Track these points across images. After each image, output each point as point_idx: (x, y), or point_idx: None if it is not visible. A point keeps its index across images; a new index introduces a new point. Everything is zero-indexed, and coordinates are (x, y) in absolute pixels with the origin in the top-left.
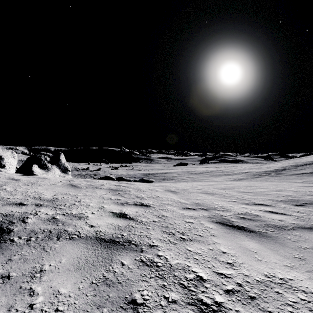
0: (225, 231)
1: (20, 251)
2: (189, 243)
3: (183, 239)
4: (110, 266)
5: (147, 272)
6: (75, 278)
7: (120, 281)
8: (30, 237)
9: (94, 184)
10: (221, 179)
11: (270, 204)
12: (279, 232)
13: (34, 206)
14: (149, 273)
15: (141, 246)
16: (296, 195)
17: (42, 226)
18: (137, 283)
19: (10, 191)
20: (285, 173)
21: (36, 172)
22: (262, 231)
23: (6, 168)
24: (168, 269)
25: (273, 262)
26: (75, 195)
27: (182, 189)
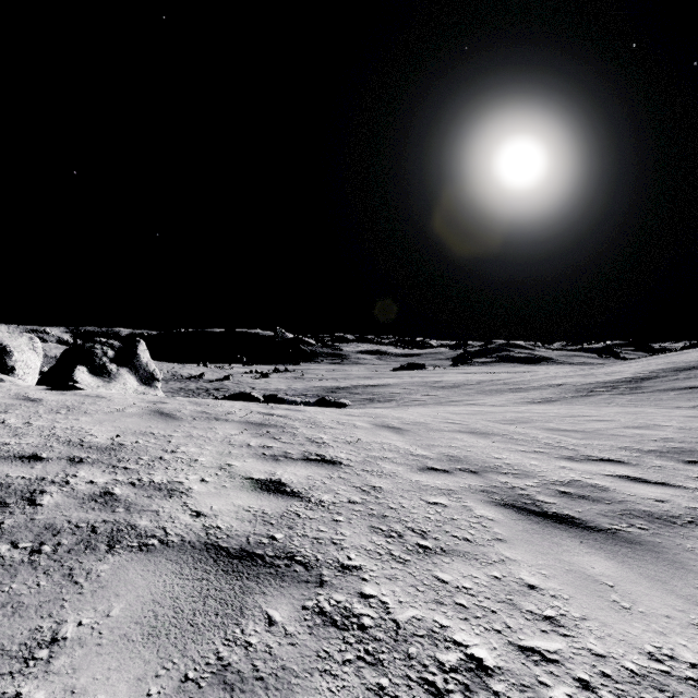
0: (527, 527)
1: (8, 583)
2: (441, 560)
3: (424, 550)
4: (237, 628)
5: (336, 646)
6: (142, 664)
7: (262, 675)
8: (41, 543)
9: (212, 410)
10: (502, 399)
11: (627, 460)
12: (662, 530)
13: (64, 462)
14: (341, 649)
15: (320, 568)
16: (685, 438)
17: (76, 513)
18: (308, 680)
19: (13, 428)
20: (651, 387)
21: (84, 383)
22: (620, 528)
23: (16, 374)
24: (390, 637)
25: (661, 616)
26: (165, 437)
27: (415, 423)
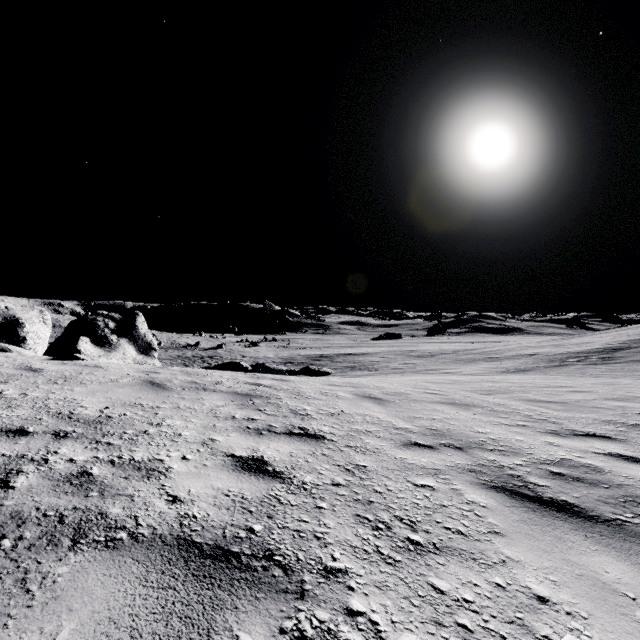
0: (524, 516)
1: None
2: (434, 561)
3: (415, 547)
4: None
5: None
6: None
7: None
8: (2, 537)
9: (202, 380)
10: (476, 368)
11: (614, 435)
12: None
13: (49, 437)
14: None
15: (300, 572)
16: None
17: (47, 498)
18: None
19: (8, 399)
20: (624, 358)
21: (86, 352)
22: (625, 519)
23: (27, 344)
24: None
25: None
26: (153, 409)
27: (396, 393)
